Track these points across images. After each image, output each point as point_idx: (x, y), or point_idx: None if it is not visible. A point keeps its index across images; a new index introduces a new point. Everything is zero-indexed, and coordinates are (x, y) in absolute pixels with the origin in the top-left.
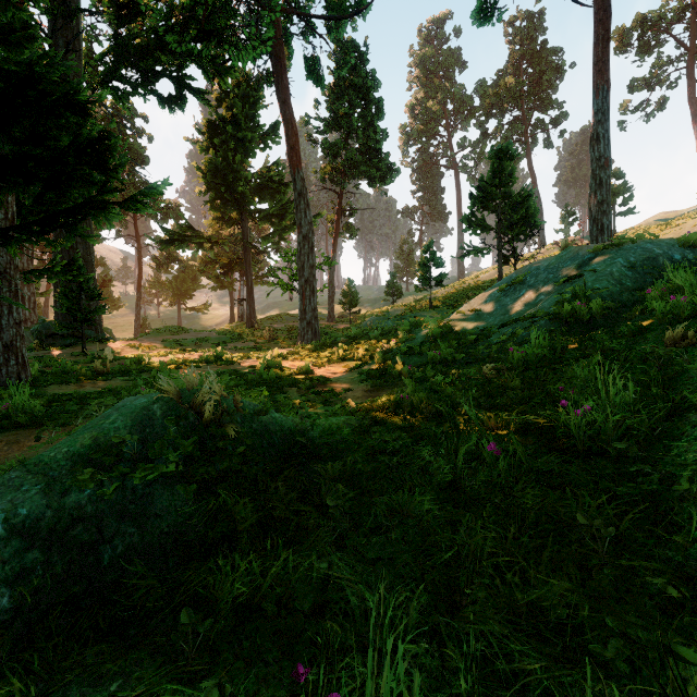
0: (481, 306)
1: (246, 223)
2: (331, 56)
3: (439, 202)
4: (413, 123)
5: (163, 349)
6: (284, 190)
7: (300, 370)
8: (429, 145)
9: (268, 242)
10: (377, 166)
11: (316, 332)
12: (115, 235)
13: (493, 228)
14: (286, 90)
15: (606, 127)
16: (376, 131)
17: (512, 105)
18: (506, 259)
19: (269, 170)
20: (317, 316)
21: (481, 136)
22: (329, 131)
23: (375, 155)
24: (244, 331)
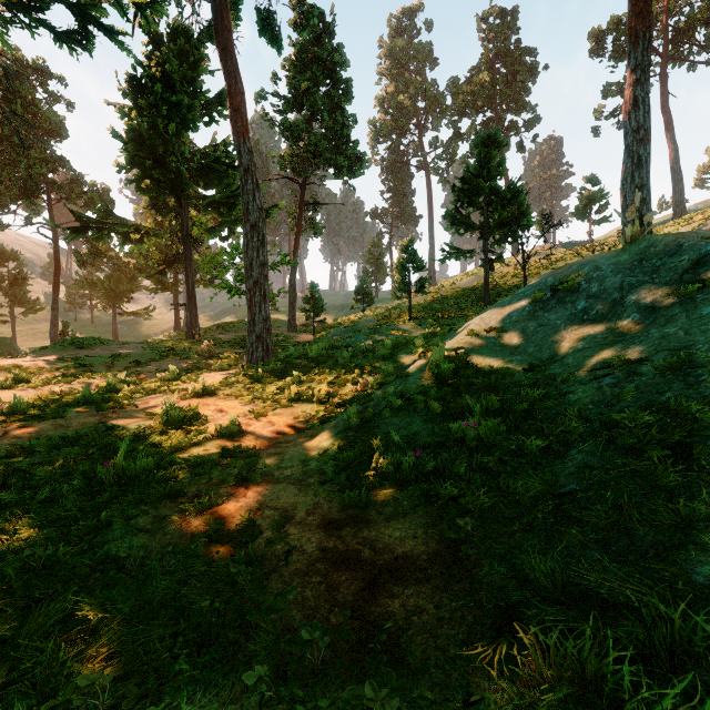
0: (505, 324)
1: (186, 212)
2: (292, 23)
3: (410, 204)
4: (382, 119)
5: (54, 371)
6: (235, 175)
7: (219, 430)
8: (399, 143)
9: (213, 235)
10: (345, 153)
11: (268, 349)
12: (24, 223)
13: (479, 227)
14: (228, 34)
15: (646, 89)
16: (343, 115)
17: (485, 105)
18: (492, 264)
19: (216, 150)
20: (270, 328)
21: (454, 136)
22: (289, 110)
23: (342, 141)
24: (180, 344)
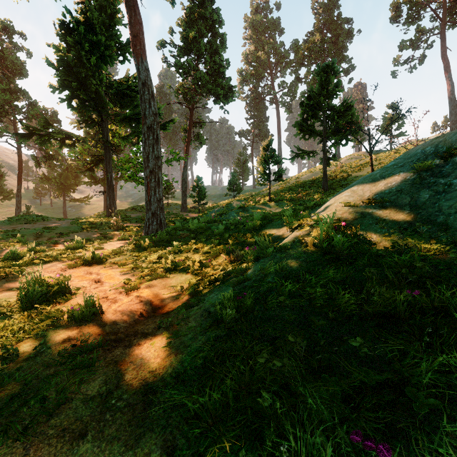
0: (384, 194)
1: (106, 124)
2: None
3: (265, 126)
4: (247, 69)
5: None
6: None
7: (71, 313)
8: (258, 86)
9: (126, 141)
10: (221, 84)
11: (161, 223)
12: None
13: (320, 133)
14: None
15: None
16: (220, 59)
17: (317, 58)
18: (328, 161)
19: (129, 81)
20: (162, 207)
21: (296, 79)
22: (182, 55)
23: (219, 77)
24: (99, 220)
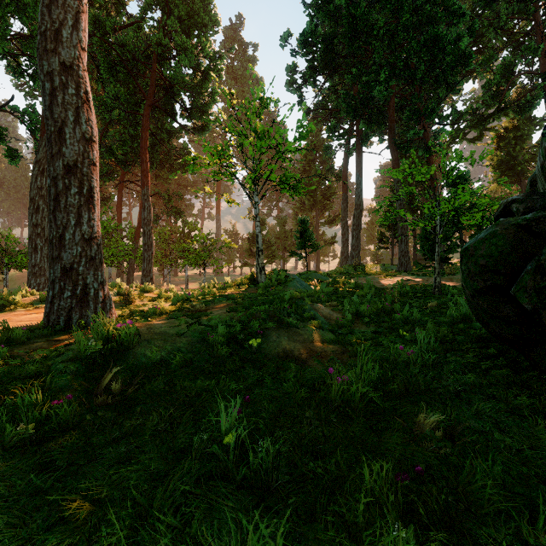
0: None
1: (523, 183)
2: None
3: None
4: None
5: None
6: None
7: None
8: None
9: None
10: None
11: None
12: None
13: None
14: None
15: None
16: None
17: None
18: None
19: None
20: None
21: None
22: None
23: None
24: None
